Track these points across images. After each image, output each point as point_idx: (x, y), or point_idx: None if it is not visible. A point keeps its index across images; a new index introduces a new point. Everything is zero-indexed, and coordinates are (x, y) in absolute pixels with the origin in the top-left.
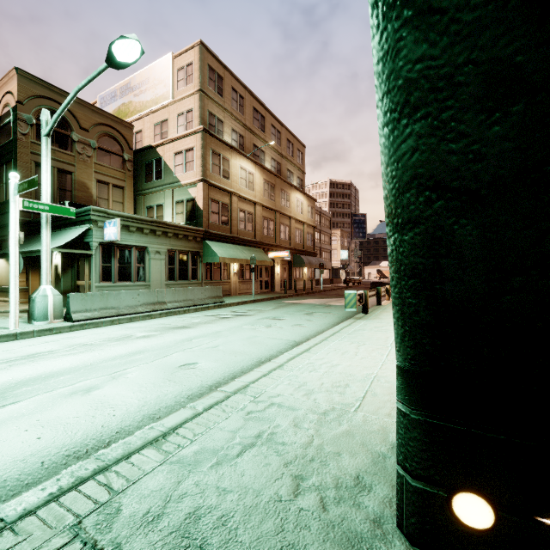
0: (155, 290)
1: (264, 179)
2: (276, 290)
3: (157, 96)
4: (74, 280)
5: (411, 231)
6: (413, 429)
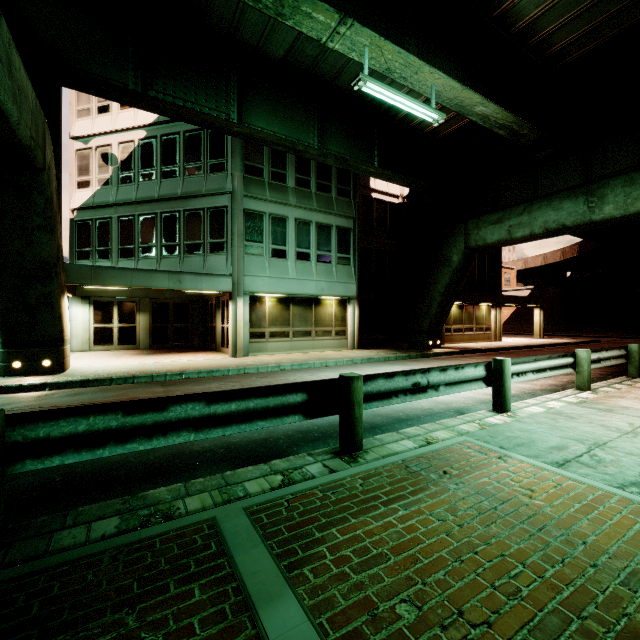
0: None
1: None
2: None
3: None
4: None
5: (0, 315)
6: (5, 353)
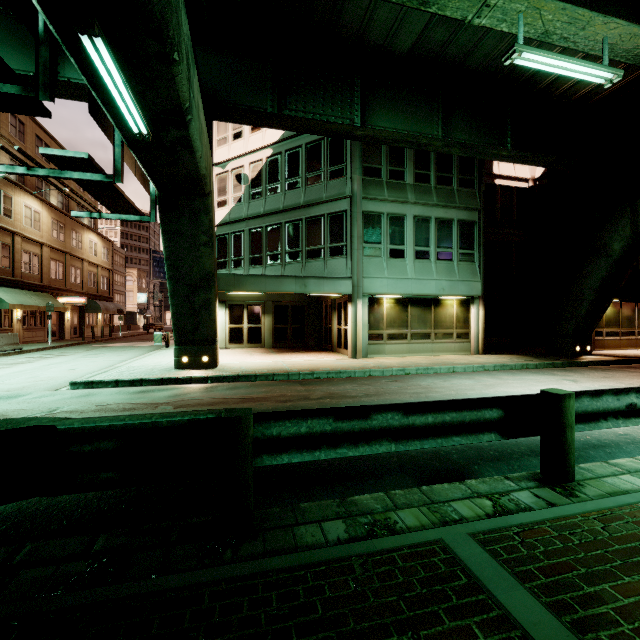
0: None
1: (52, 218)
2: (66, 337)
3: None
4: None
5: (175, 318)
6: (177, 350)
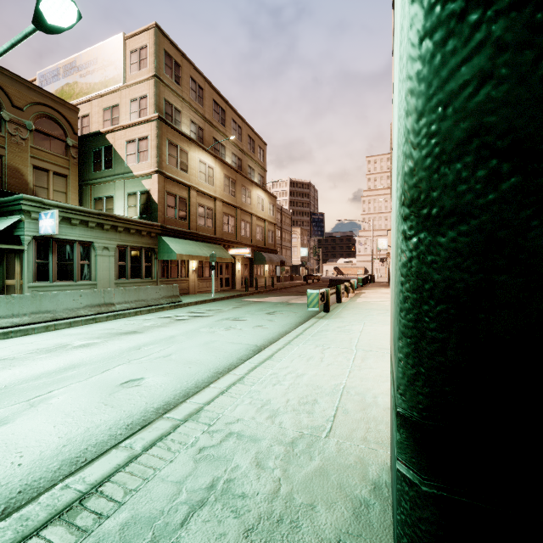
0: (102, 291)
1: (224, 174)
2: (237, 287)
3: (107, 79)
4: (2, 279)
5: (453, 229)
6: (425, 506)
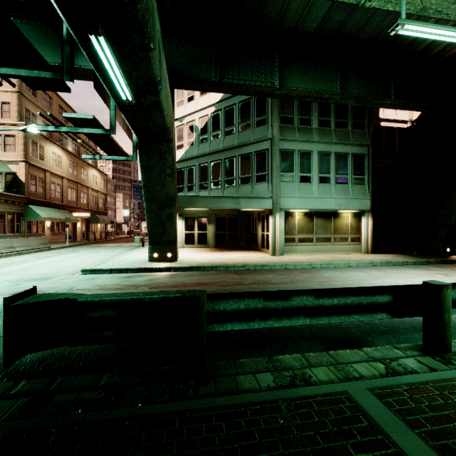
0: (9, 240)
1: (69, 160)
2: (78, 239)
3: None
4: None
5: (149, 227)
6: (150, 248)
